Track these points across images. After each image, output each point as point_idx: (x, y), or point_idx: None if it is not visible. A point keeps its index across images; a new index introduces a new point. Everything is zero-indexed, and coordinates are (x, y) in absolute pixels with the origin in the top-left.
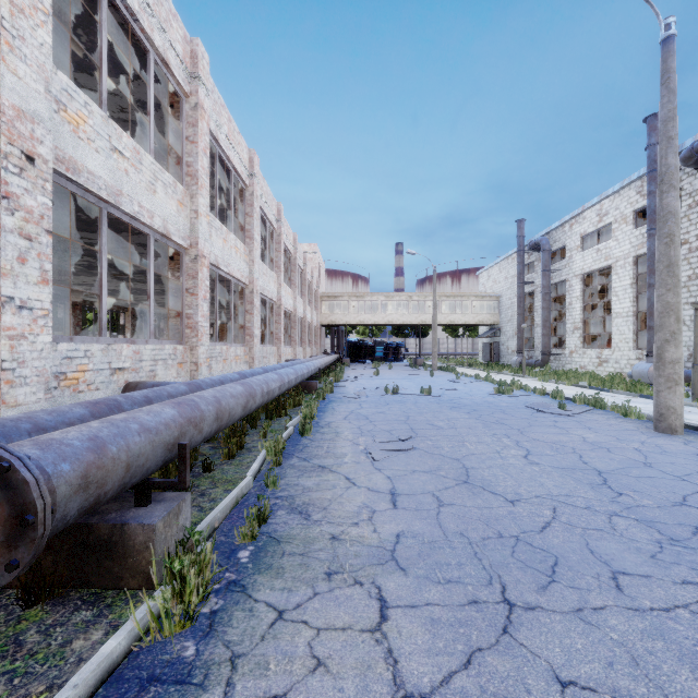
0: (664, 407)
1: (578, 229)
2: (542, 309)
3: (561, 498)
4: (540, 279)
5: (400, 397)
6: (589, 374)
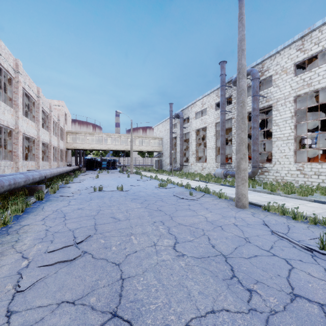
0: (241, 194)
1: (194, 109)
2: (180, 144)
3: (209, 324)
4: (179, 131)
5: (103, 193)
6: (199, 174)
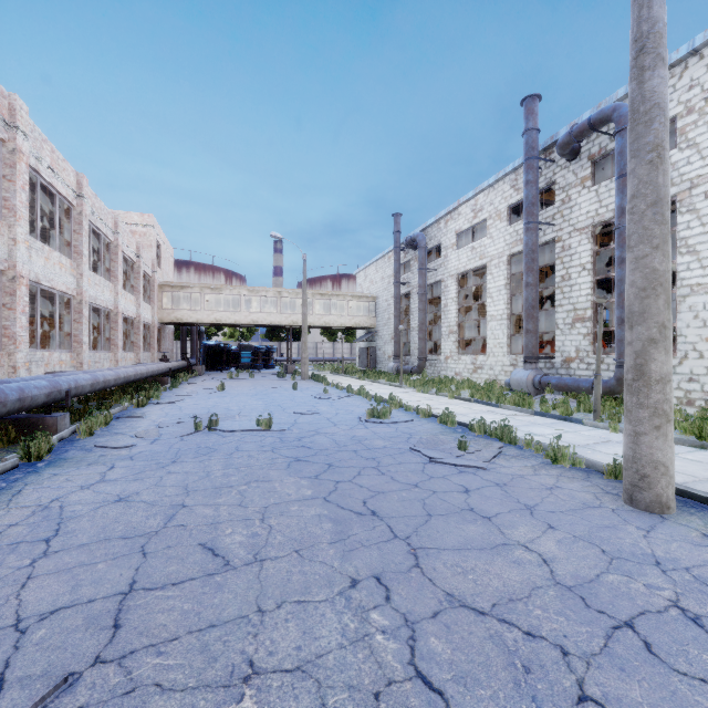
0: (649, 463)
1: (453, 226)
2: (419, 310)
3: None
4: (416, 279)
5: (217, 437)
6: (467, 382)
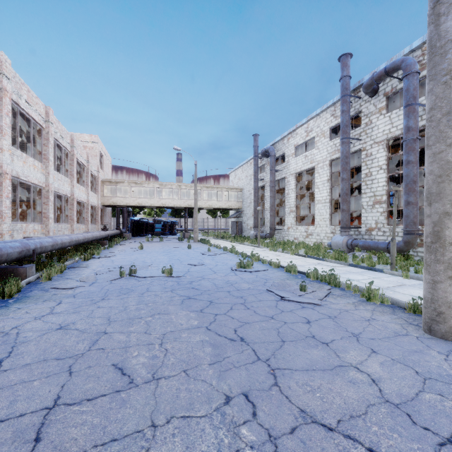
0: (444, 303)
1: (293, 141)
2: (270, 197)
3: None
4: (268, 177)
5: (134, 281)
6: (302, 244)
